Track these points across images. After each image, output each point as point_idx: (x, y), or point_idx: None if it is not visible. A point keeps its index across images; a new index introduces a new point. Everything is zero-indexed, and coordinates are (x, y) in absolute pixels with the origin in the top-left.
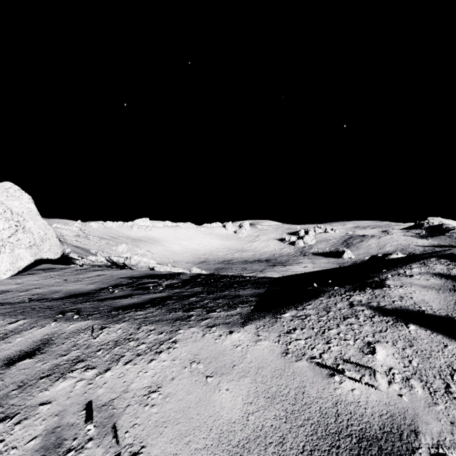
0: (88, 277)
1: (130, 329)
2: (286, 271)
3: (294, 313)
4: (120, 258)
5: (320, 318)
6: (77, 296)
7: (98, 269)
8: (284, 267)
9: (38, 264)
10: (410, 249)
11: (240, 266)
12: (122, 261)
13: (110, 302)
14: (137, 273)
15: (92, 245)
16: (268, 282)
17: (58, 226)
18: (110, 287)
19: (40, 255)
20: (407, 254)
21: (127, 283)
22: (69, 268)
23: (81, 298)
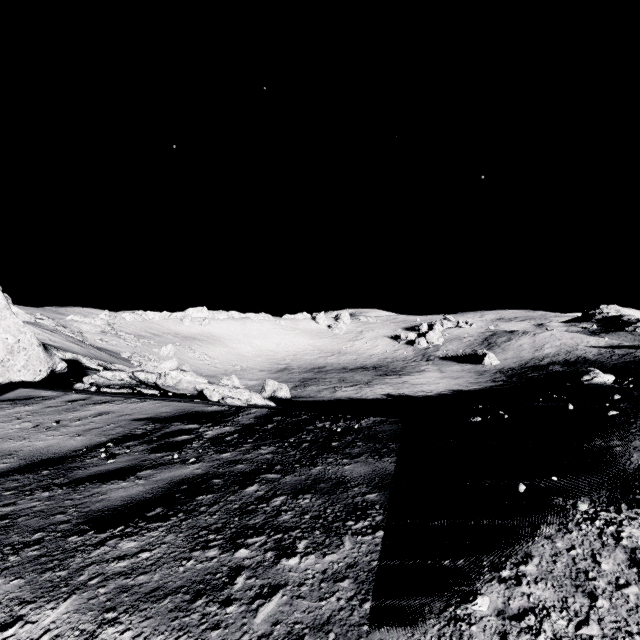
0: (81, 418)
1: (68, 638)
2: (402, 383)
3: (500, 596)
4: (149, 376)
5: (584, 632)
6: (40, 467)
7: (105, 400)
8: (400, 377)
9: (11, 389)
10: (579, 351)
11: (336, 375)
12: (154, 380)
13: (87, 493)
14: (167, 409)
15: (124, 346)
16: (395, 436)
17: (75, 318)
18: (108, 444)
19: (8, 376)
20: (575, 359)
21: (144, 432)
22: (57, 397)
23: (43, 475)
